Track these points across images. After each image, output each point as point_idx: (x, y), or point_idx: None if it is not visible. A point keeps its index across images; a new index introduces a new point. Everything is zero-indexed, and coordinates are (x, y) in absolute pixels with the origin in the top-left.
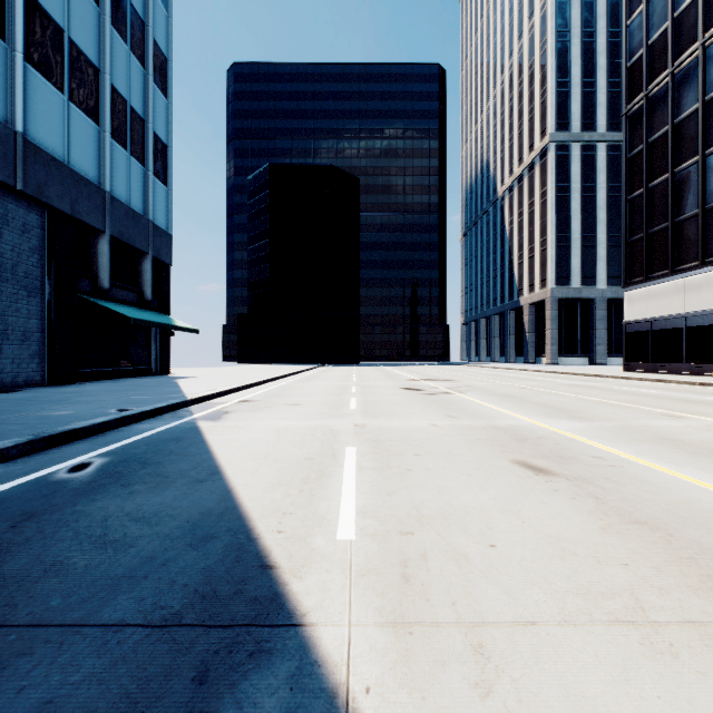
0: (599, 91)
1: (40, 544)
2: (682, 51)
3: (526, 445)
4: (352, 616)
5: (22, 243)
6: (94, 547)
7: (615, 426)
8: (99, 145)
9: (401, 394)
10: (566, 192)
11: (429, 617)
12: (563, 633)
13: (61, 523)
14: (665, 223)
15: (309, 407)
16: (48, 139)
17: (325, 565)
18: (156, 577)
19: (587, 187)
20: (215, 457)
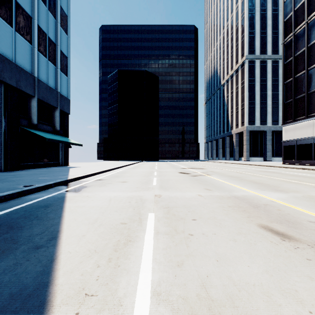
0: (268, 36)
1: None
2: (312, 12)
3: (260, 210)
4: None
5: None
6: None
7: (303, 196)
8: (32, 54)
9: (179, 176)
10: (253, 82)
11: None
12: None
13: None
14: (303, 94)
15: (131, 183)
16: (3, 49)
17: None
18: None
19: (263, 80)
20: (62, 221)
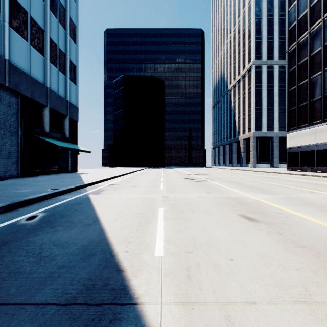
0: (275, 41)
1: (8, 258)
2: (314, 22)
3: (244, 206)
4: (162, 299)
5: (8, 111)
6: (35, 260)
7: (285, 197)
8: (44, 66)
9: (184, 181)
10: (260, 87)
11: (201, 299)
12: (270, 308)
13: (20, 247)
14: (306, 102)
15: (141, 187)
16: (20, 63)
17: (149, 270)
18: (64, 276)
19: (269, 85)
20: (96, 212)
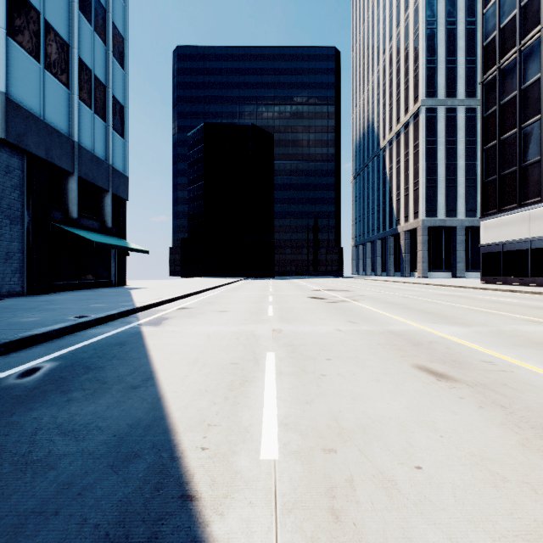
0: (459, 67)
1: None
2: (527, 32)
3: (421, 349)
4: None
5: (6, 181)
6: (13, 469)
7: (491, 331)
8: (69, 104)
9: (309, 302)
10: (434, 144)
11: None
12: None
13: None
14: (514, 167)
15: (234, 313)
16: (27, 99)
17: (249, 495)
18: (67, 513)
19: (450, 141)
20: (151, 361)
